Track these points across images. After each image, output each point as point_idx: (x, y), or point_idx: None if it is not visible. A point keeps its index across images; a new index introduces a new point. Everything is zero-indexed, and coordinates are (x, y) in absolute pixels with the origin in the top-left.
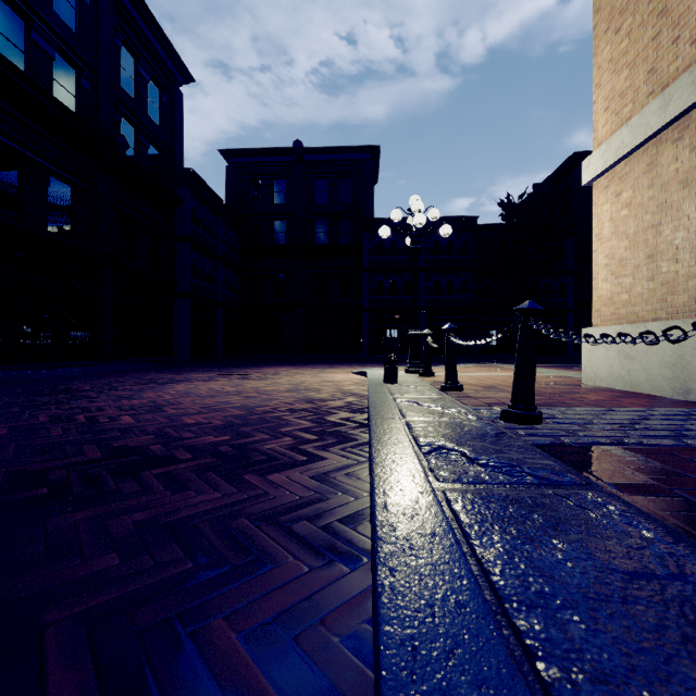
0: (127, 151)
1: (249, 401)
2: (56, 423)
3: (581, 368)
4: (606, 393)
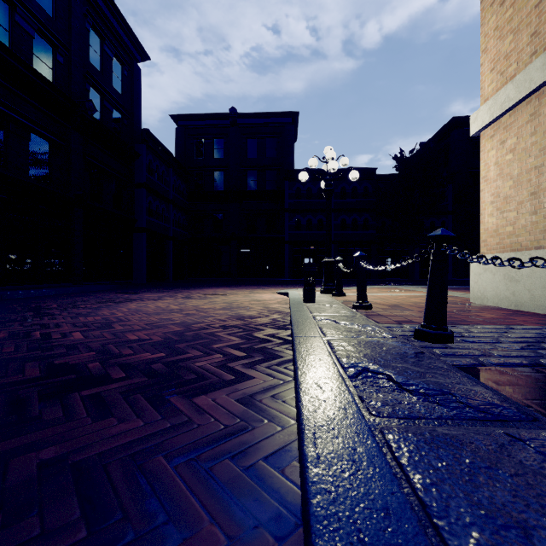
0: (95, 114)
1: (188, 318)
2: (12, 339)
3: (463, 289)
4: (495, 311)
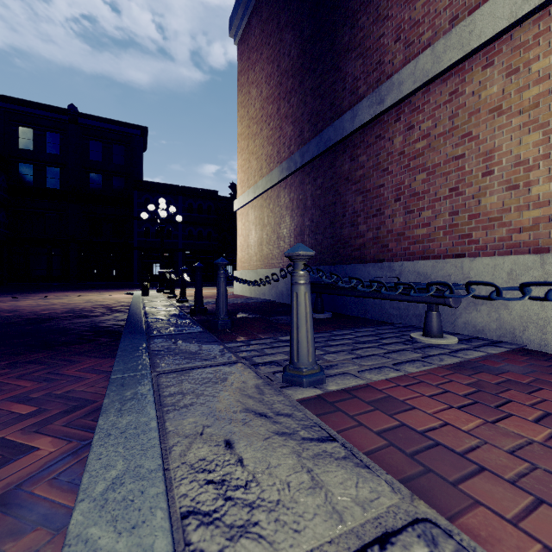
0: None
1: (66, 307)
2: None
3: None
4: (232, 296)
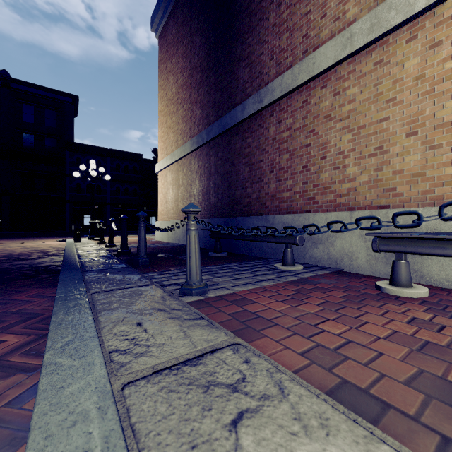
0: None
1: (3, 252)
2: None
3: None
4: (153, 242)
